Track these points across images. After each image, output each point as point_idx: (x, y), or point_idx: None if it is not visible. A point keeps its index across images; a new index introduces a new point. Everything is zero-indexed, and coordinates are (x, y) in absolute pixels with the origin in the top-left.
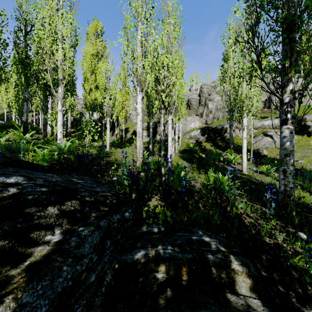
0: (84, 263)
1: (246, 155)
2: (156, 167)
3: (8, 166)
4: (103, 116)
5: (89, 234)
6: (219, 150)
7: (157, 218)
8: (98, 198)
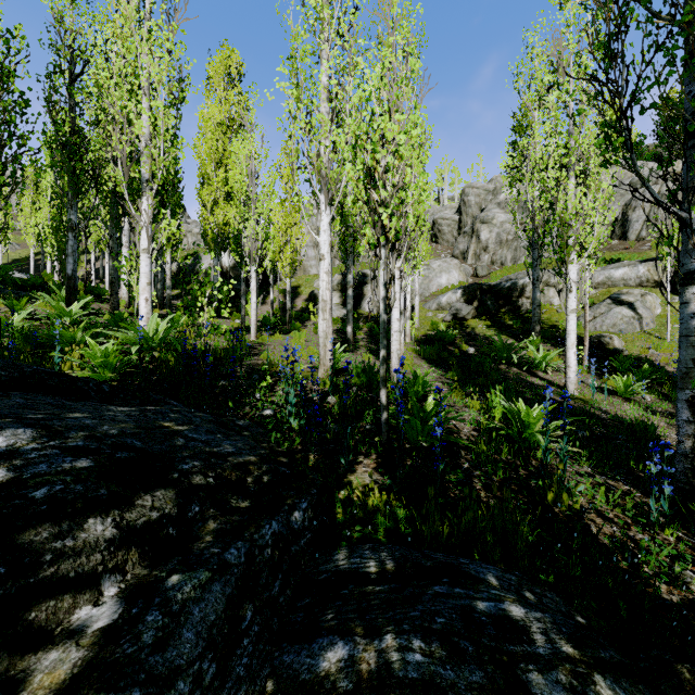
0: (178, 694)
1: (575, 352)
2: (364, 382)
3: (12, 390)
4: (243, 262)
5: (197, 596)
6: (506, 337)
7: (372, 526)
8: (226, 475)
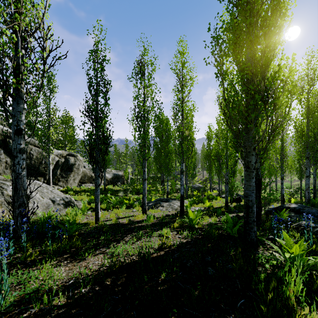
0: None
1: None
2: None
3: None
4: None
5: None
6: None
7: None
8: None
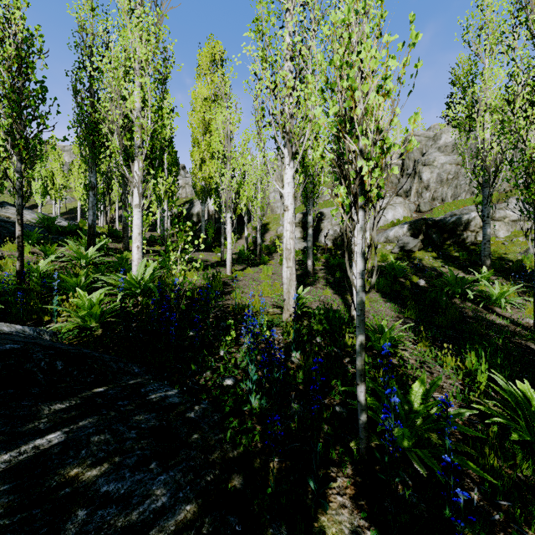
0: None
1: None
2: (327, 329)
3: None
4: (222, 208)
5: None
6: (454, 269)
7: None
8: None
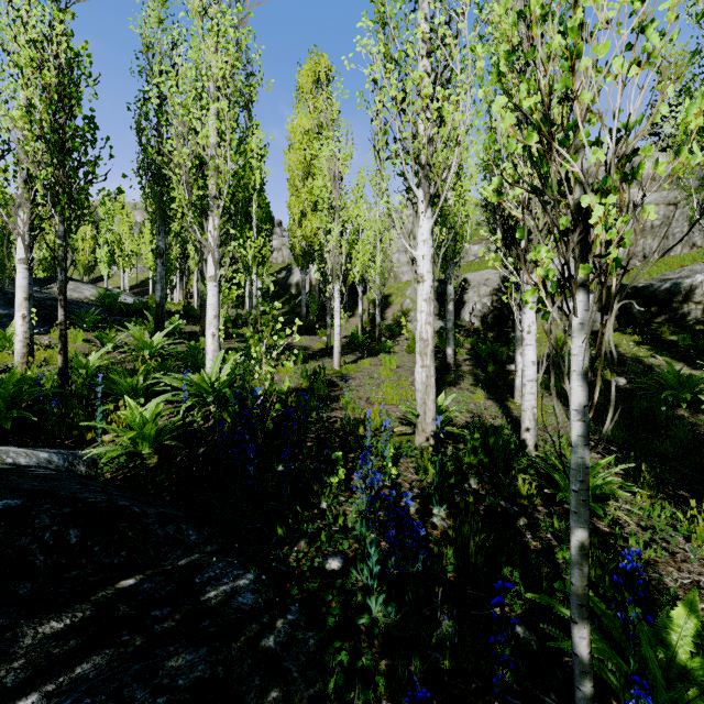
0: None
1: None
2: (485, 462)
3: None
4: (328, 277)
5: None
6: (671, 360)
7: None
8: None
